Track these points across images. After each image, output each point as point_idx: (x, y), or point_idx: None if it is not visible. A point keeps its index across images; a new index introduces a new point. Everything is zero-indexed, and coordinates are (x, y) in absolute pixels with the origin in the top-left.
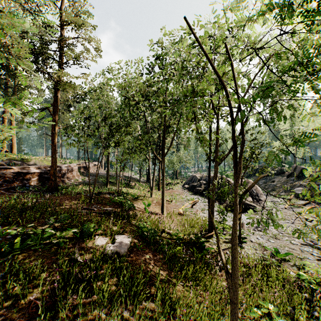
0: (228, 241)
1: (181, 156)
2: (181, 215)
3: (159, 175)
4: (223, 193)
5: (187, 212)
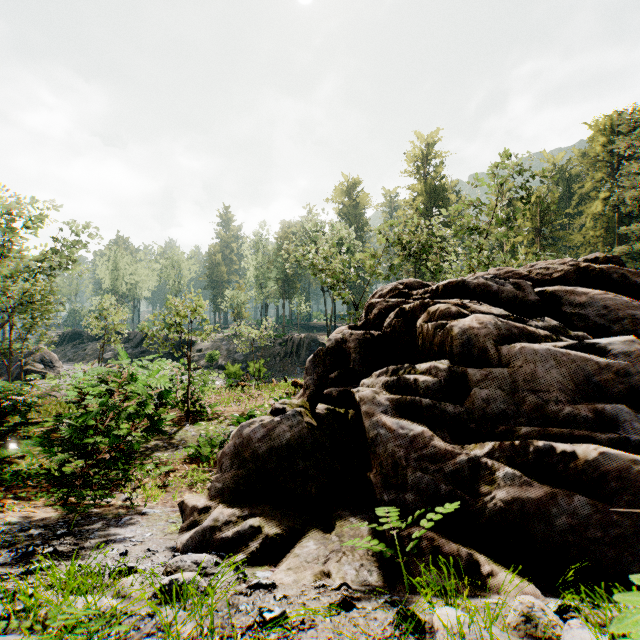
0: None
1: None
2: None
3: None
4: (4, 367)
5: None
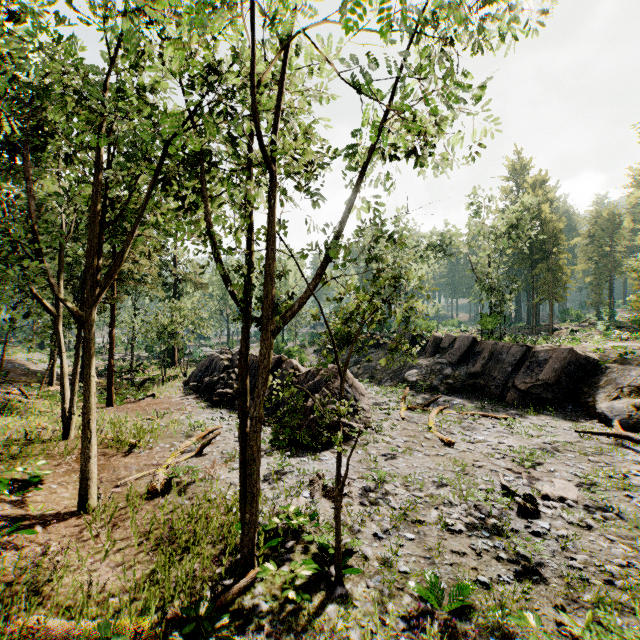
0: (303, 580)
1: (184, 310)
2: (158, 498)
3: (111, 363)
4: (283, 399)
5: (181, 479)
